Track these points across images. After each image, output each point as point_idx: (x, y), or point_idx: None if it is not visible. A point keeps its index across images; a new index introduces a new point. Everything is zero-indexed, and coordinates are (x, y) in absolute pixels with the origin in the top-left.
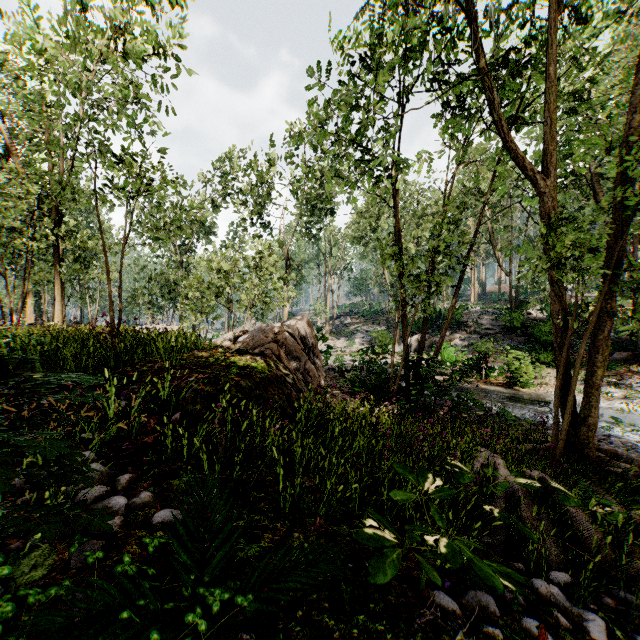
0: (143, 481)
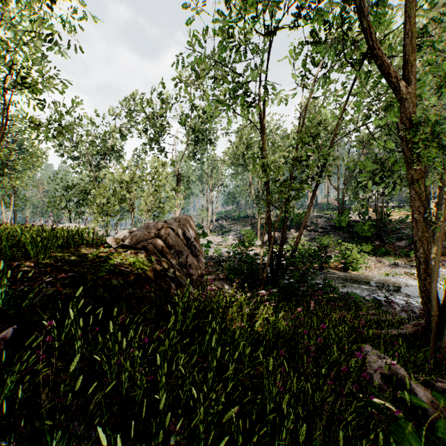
0: None
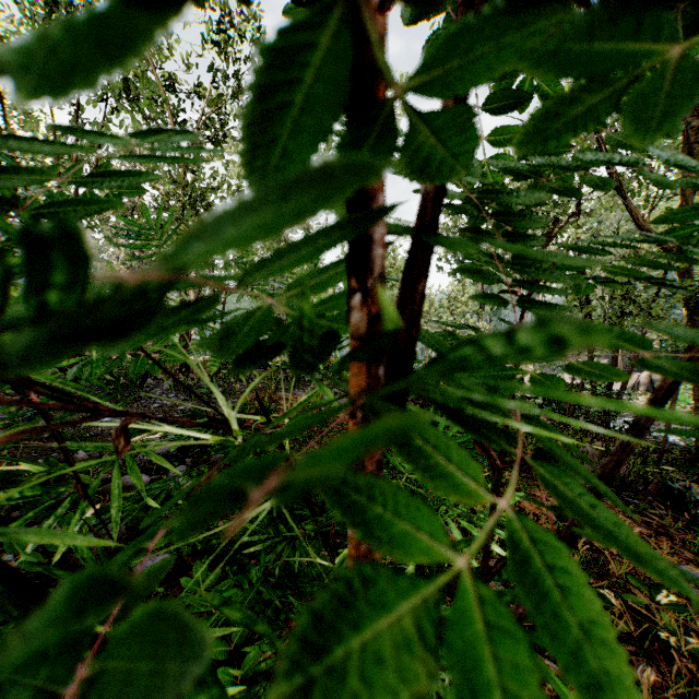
0: None
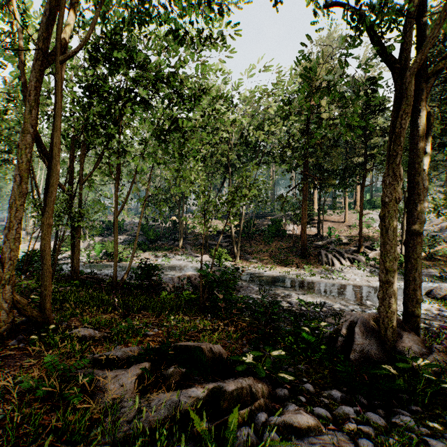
0: None
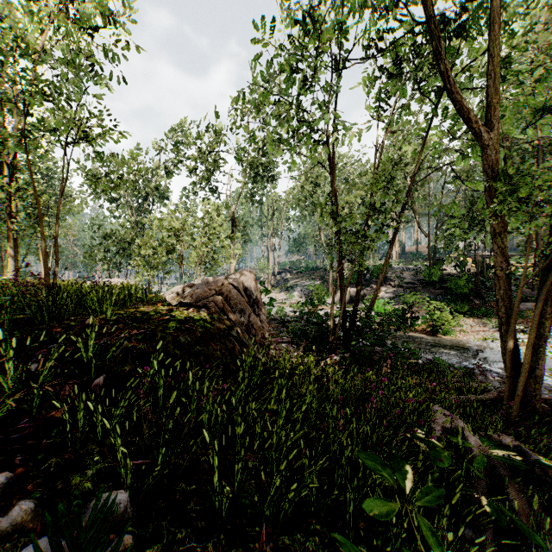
0: (30, 480)
